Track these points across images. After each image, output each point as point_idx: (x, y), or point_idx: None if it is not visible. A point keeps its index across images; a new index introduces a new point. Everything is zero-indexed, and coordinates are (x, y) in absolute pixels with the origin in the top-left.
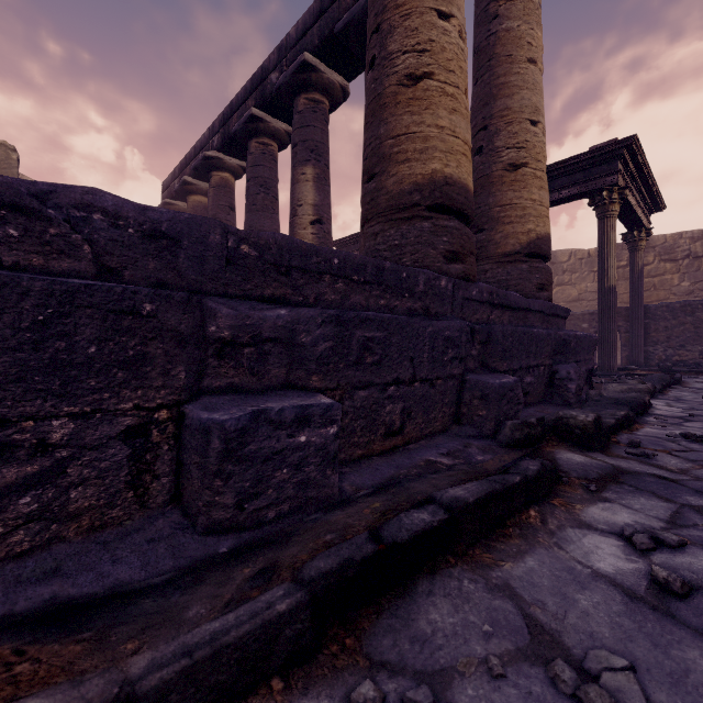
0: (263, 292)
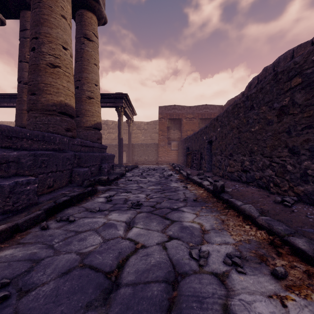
0: (1, 145)
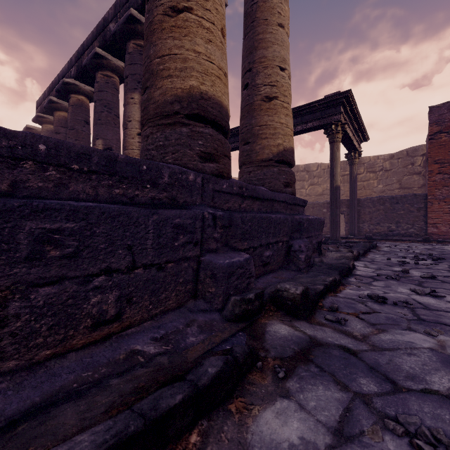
0: None
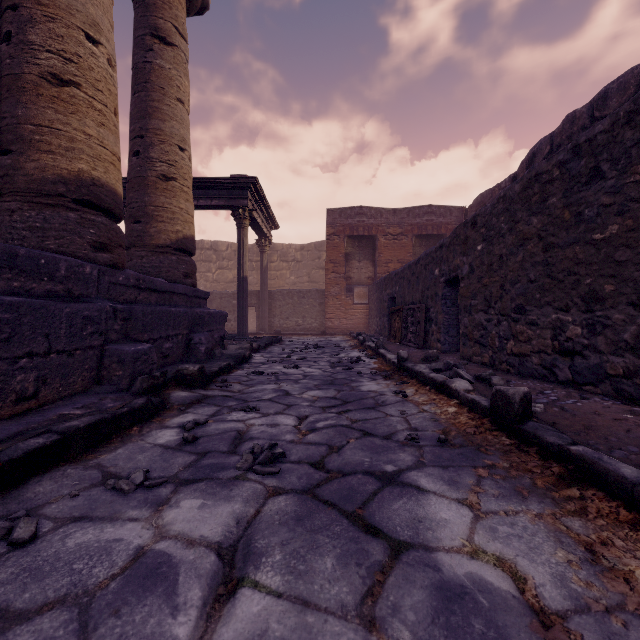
0: None
